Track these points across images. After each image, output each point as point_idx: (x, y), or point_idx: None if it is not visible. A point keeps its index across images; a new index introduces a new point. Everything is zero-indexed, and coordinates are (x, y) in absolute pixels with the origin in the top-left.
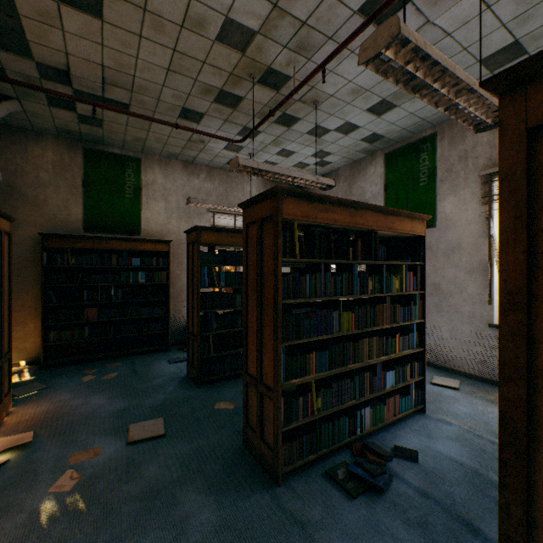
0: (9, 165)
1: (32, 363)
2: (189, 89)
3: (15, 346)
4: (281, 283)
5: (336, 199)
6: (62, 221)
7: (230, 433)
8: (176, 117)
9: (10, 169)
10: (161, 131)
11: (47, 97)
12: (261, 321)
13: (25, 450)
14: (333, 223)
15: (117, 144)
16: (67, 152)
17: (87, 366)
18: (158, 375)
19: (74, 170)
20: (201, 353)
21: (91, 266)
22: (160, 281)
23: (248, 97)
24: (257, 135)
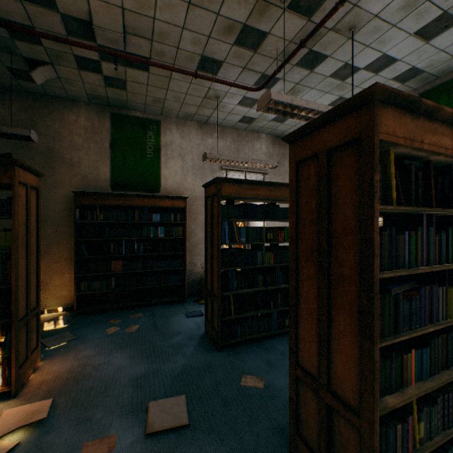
0: (49, 130)
1: (68, 309)
2: (210, 29)
3: (54, 294)
4: (377, 246)
5: (449, 114)
6: (92, 180)
7: (268, 433)
8: (193, 69)
9: (50, 134)
10: (179, 89)
11: (75, 59)
12: (328, 300)
13: (38, 429)
14: (442, 152)
15: (139, 108)
16: (97, 117)
17: (113, 316)
18: (176, 331)
19: (102, 133)
20: (221, 314)
21: (116, 222)
22: (177, 235)
23: (273, 31)
24: (274, 84)
